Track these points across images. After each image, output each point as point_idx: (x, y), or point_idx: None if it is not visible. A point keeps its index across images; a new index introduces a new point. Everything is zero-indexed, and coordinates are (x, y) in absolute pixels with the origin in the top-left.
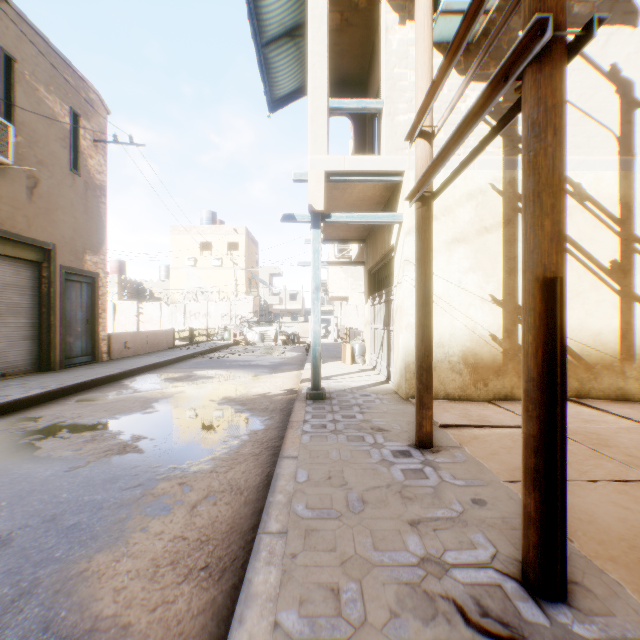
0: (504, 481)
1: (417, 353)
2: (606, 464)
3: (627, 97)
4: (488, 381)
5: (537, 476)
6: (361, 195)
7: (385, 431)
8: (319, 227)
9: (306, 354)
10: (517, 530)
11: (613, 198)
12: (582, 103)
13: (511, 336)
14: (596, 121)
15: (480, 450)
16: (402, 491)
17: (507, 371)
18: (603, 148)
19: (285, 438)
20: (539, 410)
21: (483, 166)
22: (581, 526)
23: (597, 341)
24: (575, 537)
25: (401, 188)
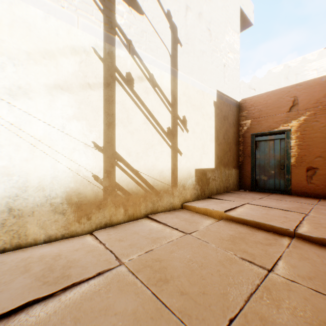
0: None
1: None
2: None
3: (175, 35)
4: (91, 215)
5: None
6: None
7: None
8: None
9: None
10: None
11: (169, 90)
12: (154, 23)
13: (110, 176)
14: (161, 39)
15: None
16: None
17: (107, 204)
18: (165, 58)
19: None
20: None
21: (87, 30)
22: None
23: (162, 176)
24: None
25: None
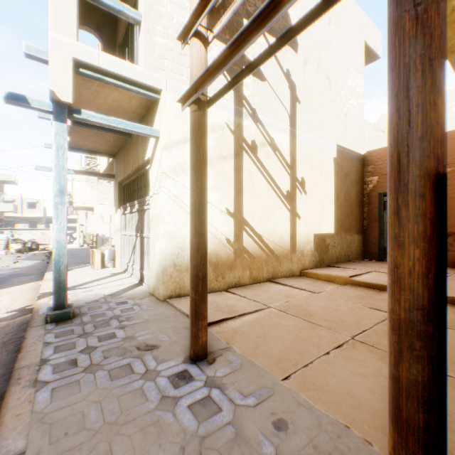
0: (281, 379)
1: (193, 262)
2: (322, 332)
3: (294, 93)
4: (225, 275)
5: (428, 435)
6: (115, 105)
7: (154, 347)
8: (65, 121)
9: (48, 261)
10: (332, 454)
11: (288, 152)
12: (275, 87)
13: (239, 239)
14: (281, 101)
15: (246, 345)
16: (202, 452)
17: (237, 265)
18: (284, 120)
19: (3, 410)
20: (431, 348)
21: (222, 108)
22: (361, 415)
23: (281, 241)
24: (369, 435)
25: (158, 106)
